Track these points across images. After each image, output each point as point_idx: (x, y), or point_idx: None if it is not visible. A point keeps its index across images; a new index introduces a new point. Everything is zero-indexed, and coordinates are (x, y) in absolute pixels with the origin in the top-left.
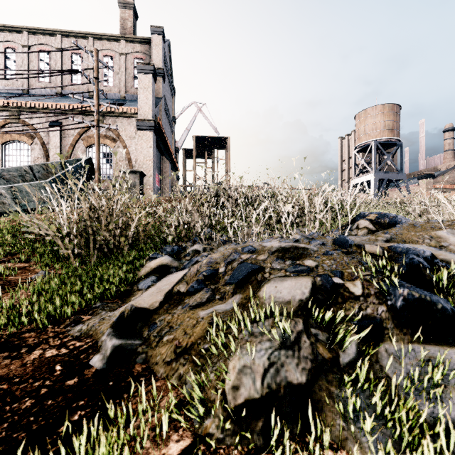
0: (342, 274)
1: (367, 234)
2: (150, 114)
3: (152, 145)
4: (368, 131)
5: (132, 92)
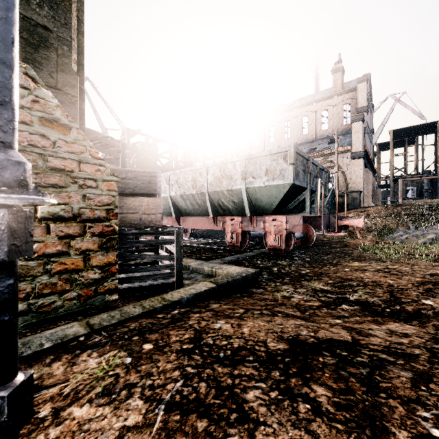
0: None
1: None
2: (360, 147)
3: (362, 167)
4: None
5: (341, 128)
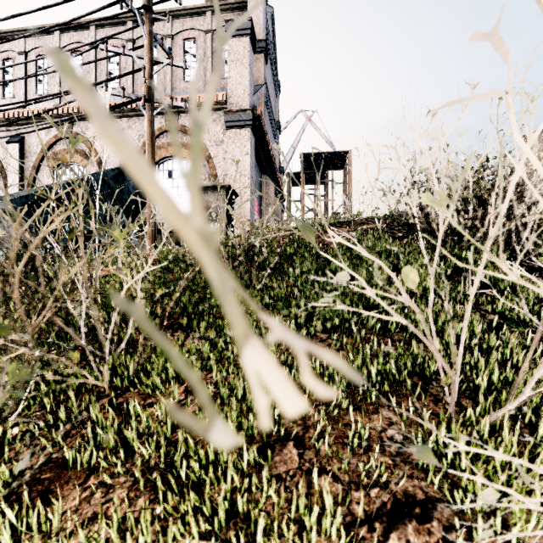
0: None
1: None
2: (245, 101)
3: (249, 150)
4: None
5: (221, 84)
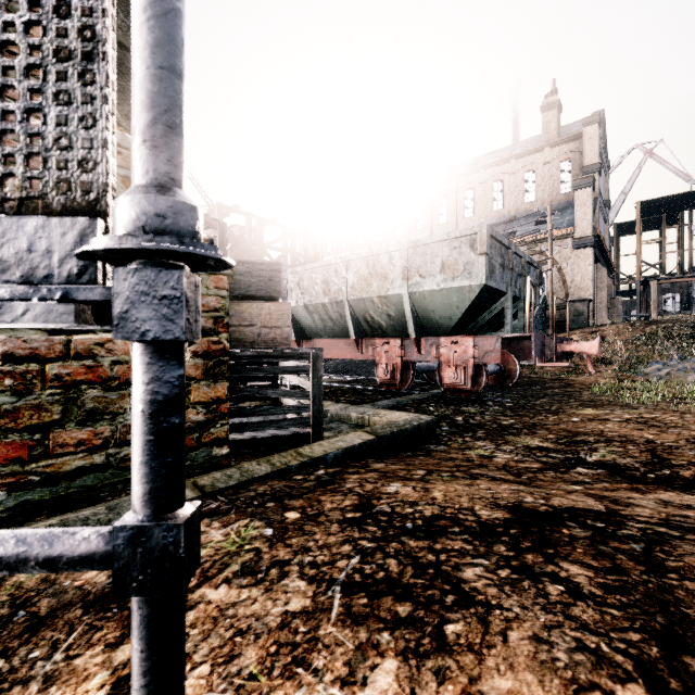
0: None
1: None
2: (588, 230)
3: (591, 262)
4: None
5: (557, 200)
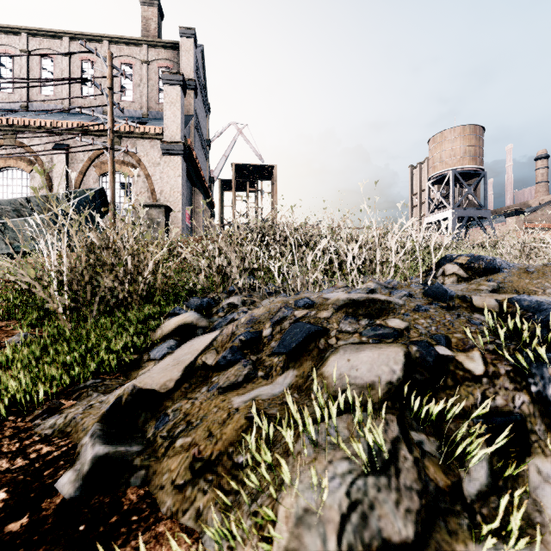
0: (448, 340)
1: (456, 282)
2: (178, 135)
3: (181, 173)
4: (445, 158)
5: (157, 108)
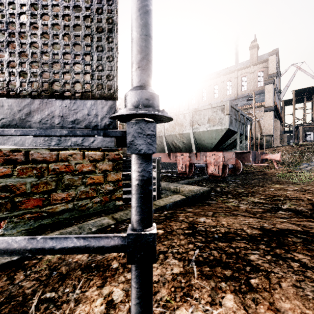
0: None
1: None
2: (271, 103)
3: (272, 118)
4: None
5: (256, 89)
